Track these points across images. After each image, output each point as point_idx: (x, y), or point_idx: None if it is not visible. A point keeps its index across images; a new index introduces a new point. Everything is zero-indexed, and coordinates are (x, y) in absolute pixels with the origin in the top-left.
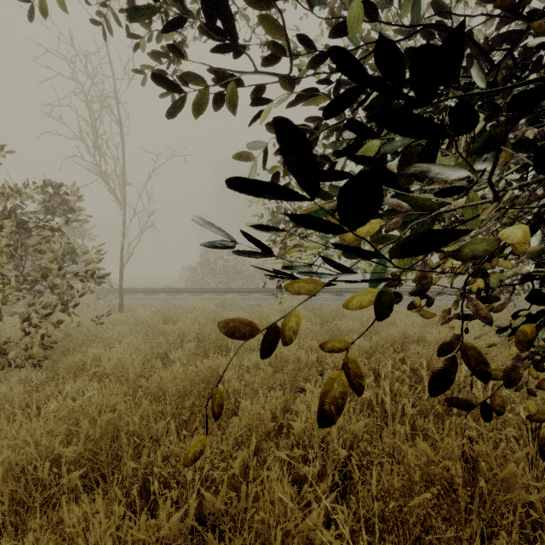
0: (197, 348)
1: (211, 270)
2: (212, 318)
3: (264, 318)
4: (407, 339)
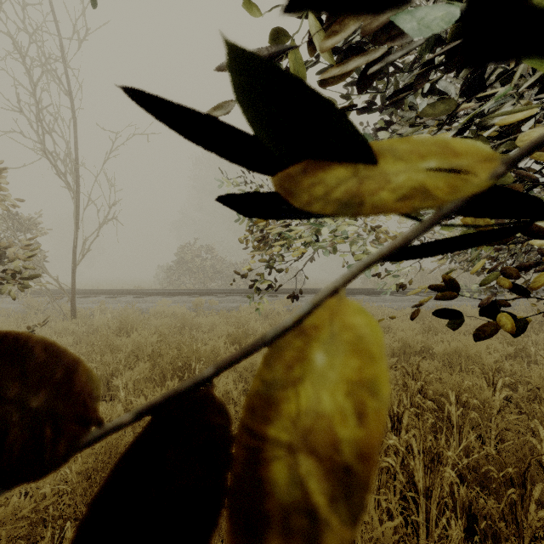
0: (151, 371)
1: (188, 269)
2: (177, 326)
3: (240, 327)
4: (408, 349)
